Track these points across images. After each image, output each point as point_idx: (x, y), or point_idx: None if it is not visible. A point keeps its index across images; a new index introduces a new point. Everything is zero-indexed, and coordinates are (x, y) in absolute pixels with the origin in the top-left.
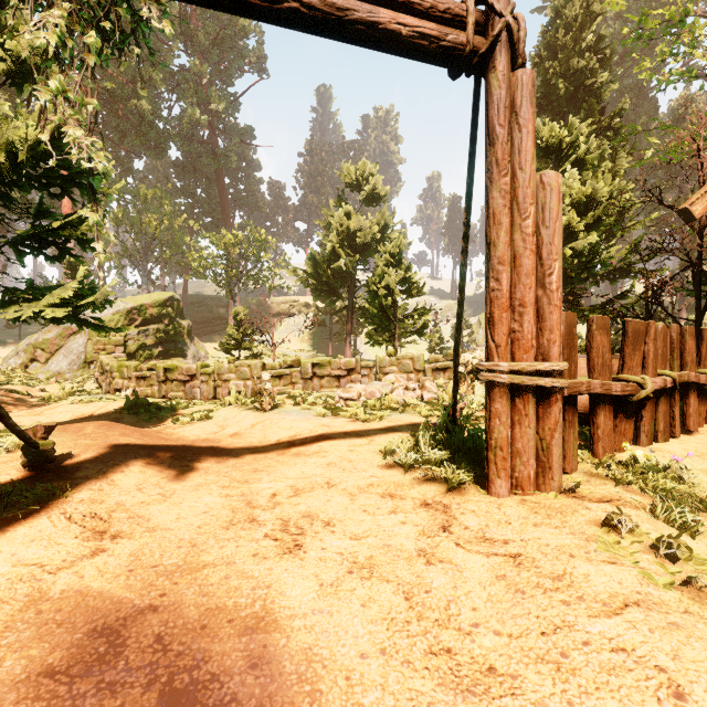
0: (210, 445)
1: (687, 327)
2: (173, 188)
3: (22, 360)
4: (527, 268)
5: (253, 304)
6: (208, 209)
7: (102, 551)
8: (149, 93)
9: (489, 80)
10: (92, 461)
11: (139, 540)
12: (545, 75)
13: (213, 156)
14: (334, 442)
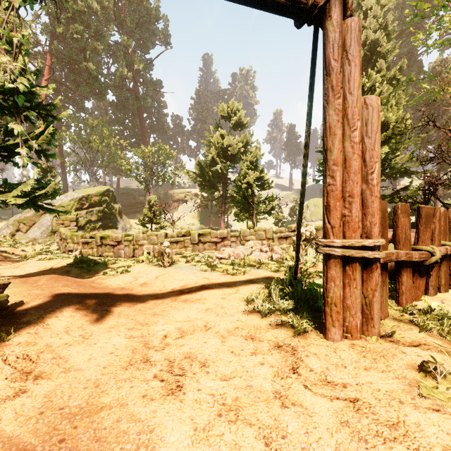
0: (125, 293)
1: None
2: (110, 119)
3: (11, 231)
4: (355, 168)
5: (162, 194)
6: (132, 133)
7: (23, 392)
8: (95, 58)
9: (326, 26)
10: (36, 308)
11: (55, 381)
12: None
13: (136, 98)
14: (211, 291)
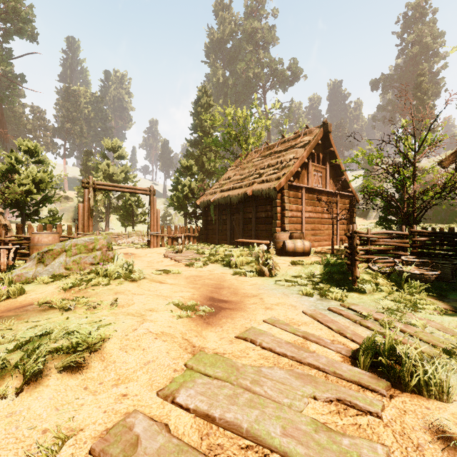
0: None
1: (190, 226)
2: None
3: None
4: (155, 221)
5: None
6: None
7: None
8: None
9: (151, 198)
10: None
11: None
12: (194, 122)
13: None
14: (125, 248)
